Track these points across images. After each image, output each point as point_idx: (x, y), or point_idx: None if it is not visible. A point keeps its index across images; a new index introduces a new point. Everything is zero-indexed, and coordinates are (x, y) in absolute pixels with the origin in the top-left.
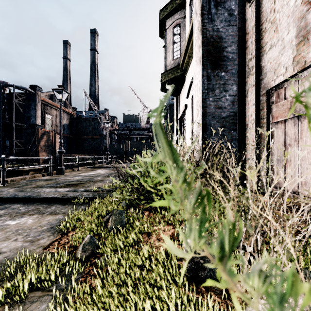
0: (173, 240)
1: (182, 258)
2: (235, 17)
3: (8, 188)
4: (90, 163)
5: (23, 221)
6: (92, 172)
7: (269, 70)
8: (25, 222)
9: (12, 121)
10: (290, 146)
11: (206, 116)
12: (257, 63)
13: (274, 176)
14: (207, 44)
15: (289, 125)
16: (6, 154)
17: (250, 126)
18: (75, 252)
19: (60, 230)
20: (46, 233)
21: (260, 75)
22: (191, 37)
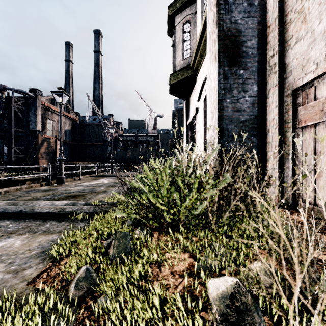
0: (192, 275)
1: (207, 307)
2: (255, 7)
3: (0, 200)
4: (93, 171)
5: (10, 243)
6: (94, 181)
7: (295, 67)
8: (11, 245)
9: (10, 126)
10: (322, 154)
11: (223, 120)
12: (280, 60)
13: (301, 188)
14: (224, 38)
15: (320, 129)
16: (4, 161)
17: (272, 131)
18: (67, 289)
19: (52, 255)
20: (34, 260)
21: (284, 73)
22: (203, 33)
